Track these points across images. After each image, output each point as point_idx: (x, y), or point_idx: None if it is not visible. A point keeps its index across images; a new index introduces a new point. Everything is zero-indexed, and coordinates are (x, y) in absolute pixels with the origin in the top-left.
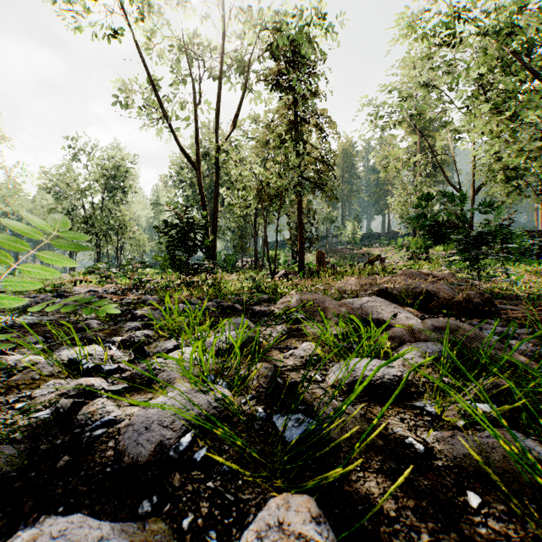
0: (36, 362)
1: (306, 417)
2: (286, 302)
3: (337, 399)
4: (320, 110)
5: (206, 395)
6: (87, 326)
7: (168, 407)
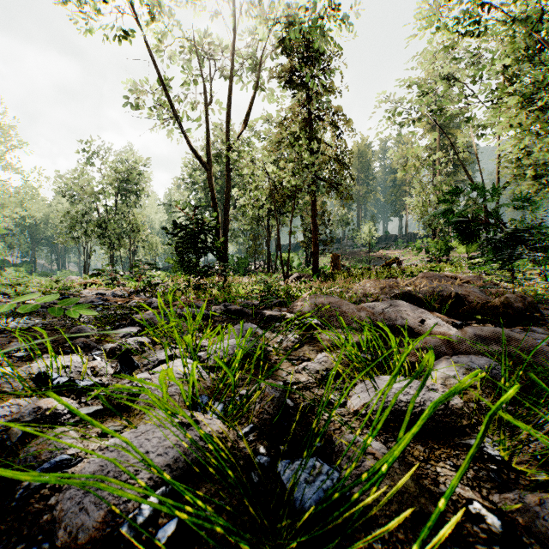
0: (3, 376)
1: (323, 465)
2: (299, 306)
3: (363, 432)
4: (335, 107)
5: (188, 431)
6: (79, 331)
7: (93, 482)
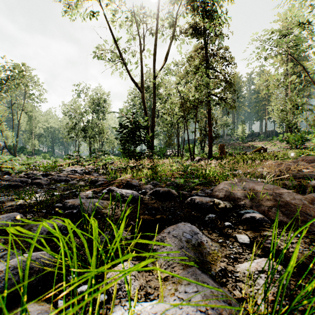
0: None
1: None
2: (227, 191)
3: None
4: (224, 47)
5: None
6: None
7: None
